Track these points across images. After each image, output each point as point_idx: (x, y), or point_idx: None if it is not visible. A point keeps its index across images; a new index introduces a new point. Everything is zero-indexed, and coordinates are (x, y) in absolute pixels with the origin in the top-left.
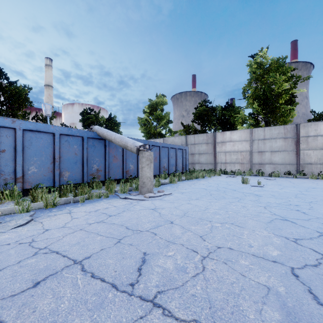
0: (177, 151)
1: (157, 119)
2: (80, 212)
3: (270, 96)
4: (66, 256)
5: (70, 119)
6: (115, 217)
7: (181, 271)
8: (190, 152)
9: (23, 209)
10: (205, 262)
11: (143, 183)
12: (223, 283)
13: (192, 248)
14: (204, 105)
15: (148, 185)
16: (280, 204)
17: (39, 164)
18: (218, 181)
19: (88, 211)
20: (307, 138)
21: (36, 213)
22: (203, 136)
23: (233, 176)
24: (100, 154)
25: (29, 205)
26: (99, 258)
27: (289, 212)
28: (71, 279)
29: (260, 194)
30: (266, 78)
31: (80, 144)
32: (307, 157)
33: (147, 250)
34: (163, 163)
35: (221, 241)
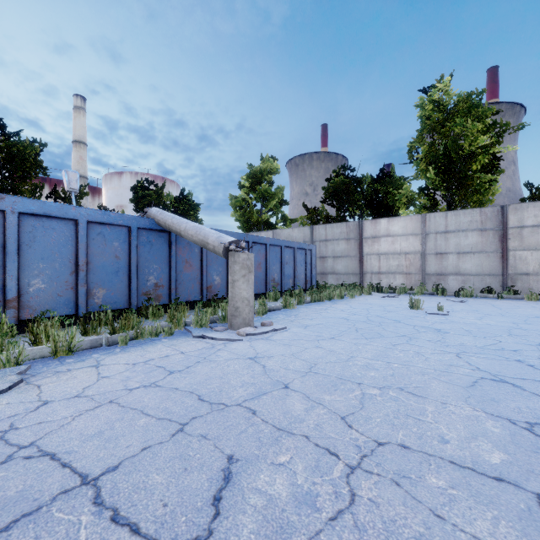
0: (296, 253)
1: (262, 198)
2: (116, 364)
3: (456, 158)
4: (68, 466)
5: (117, 199)
6: (181, 376)
7: (306, 506)
8: (318, 254)
9: (9, 359)
10: (355, 480)
11: (236, 309)
12: (398, 539)
13: (327, 444)
14: (342, 175)
15: (244, 313)
16: (485, 348)
17: (48, 276)
18: (368, 304)
19: (132, 362)
20: (520, 229)
21: (34, 366)
22: (340, 227)
23: (394, 295)
24: (161, 258)
25: (21, 352)
26: (136, 471)
27: (505, 365)
28: (66, 528)
29: (444, 328)
30: (449, 127)
31: (125, 240)
32: (521, 262)
33: (236, 451)
34: (272, 274)
35: (383, 429)
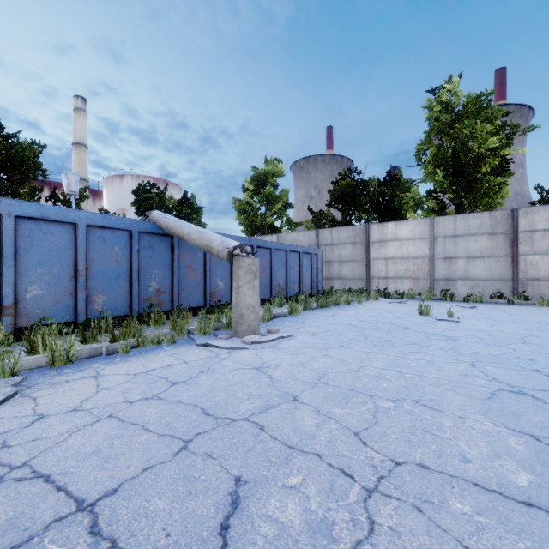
0: (302, 257)
1: (266, 201)
2: (117, 374)
3: (465, 160)
4: (63, 489)
5: (118, 202)
6: (184, 387)
7: (321, 535)
8: (323, 258)
9: (3, 370)
10: (373, 505)
11: (240, 316)
12: None
13: (341, 464)
14: (348, 178)
15: (249, 320)
16: (500, 356)
17: (46, 281)
18: (376, 310)
19: (133, 372)
20: (531, 233)
21: (31, 377)
22: (346, 231)
23: (401, 301)
24: (163, 263)
25: (16, 362)
26: (136, 495)
27: (523, 375)
28: None
29: (456, 335)
30: (457, 129)
31: (126, 244)
32: (532, 267)
33: (244, 471)
34: (277, 279)
35: (400, 446)
